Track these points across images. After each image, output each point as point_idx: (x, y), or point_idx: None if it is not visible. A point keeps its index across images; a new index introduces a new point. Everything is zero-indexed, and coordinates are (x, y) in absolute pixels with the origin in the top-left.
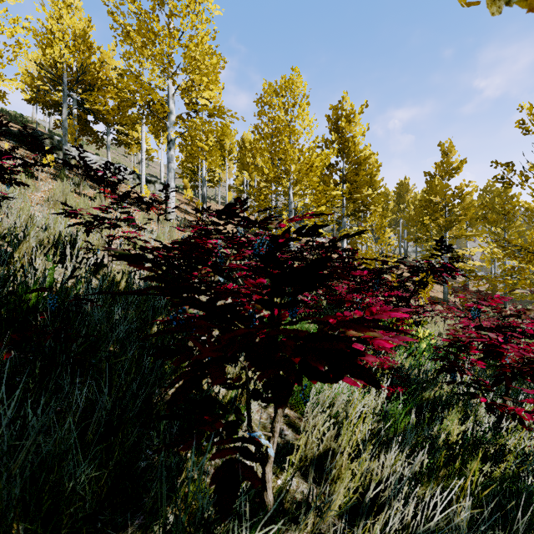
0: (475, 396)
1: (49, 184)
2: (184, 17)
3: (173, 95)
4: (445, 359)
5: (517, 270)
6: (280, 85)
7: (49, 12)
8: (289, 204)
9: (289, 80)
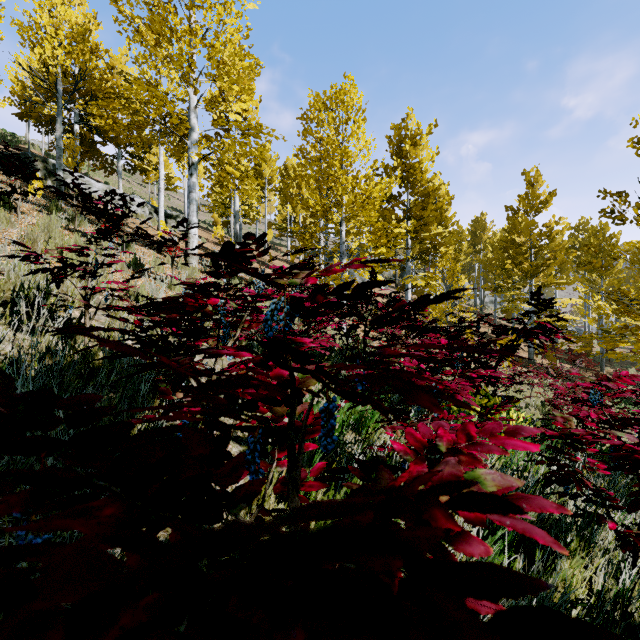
0: (599, 520)
1: (33, 218)
2: (209, 9)
3: (195, 107)
4: (553, 460)
5: (632, 330)
6: (330, 96)
7: (38, 2)
8: (340, 245)
9: (340, 90)
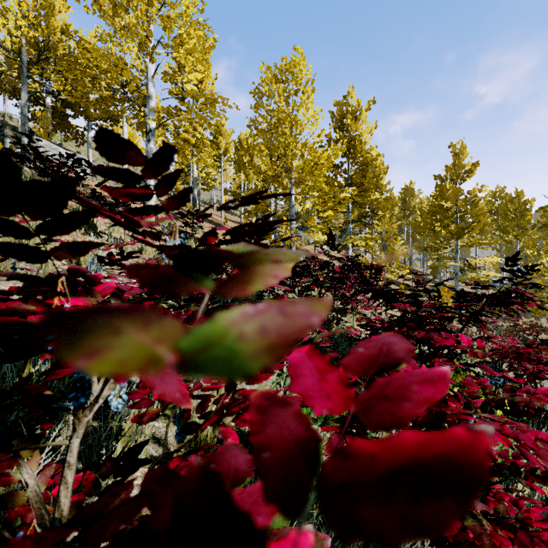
0: None
1: None
2: None
3: (152, 77)
4: None
5: None
6: (280, 68)
7: None
8: (290, 208)
9: (290, 63)
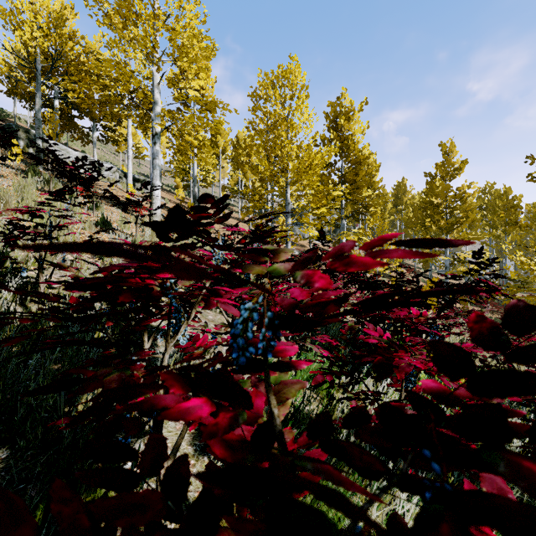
0: None
1: (10, 181)
2: None
3: (158, 84)
4: None
5: None
6: (277, 75)
7: None
8: (286, 206)
9: (286, 70)
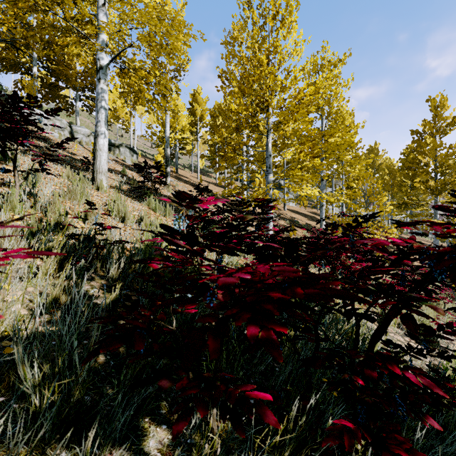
0: None
1: None
2: None
3: (103, 4)
4: None
5: None
6: None
7: None
8: (266, 158)
9: None
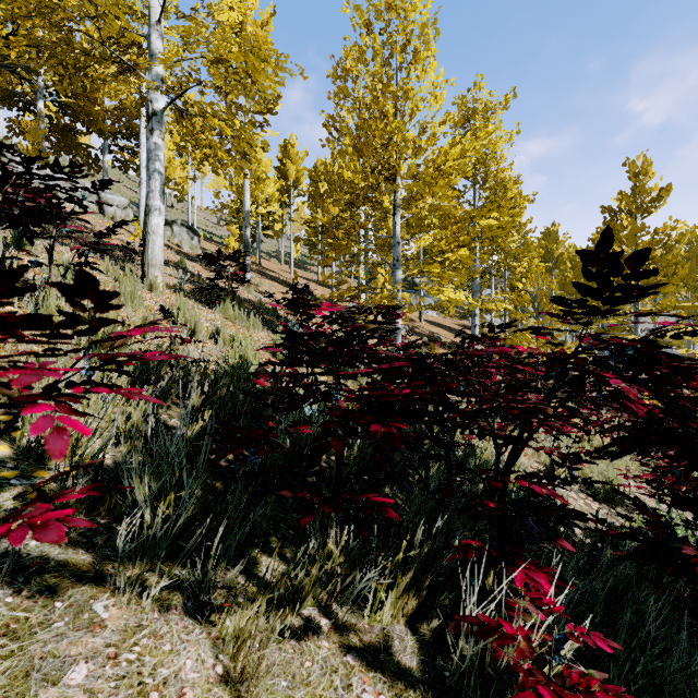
0: None
1: None
2: None
3: (158, 22)
4: None
5: None
6: (377, 4)
7: None
8: (393, 247)
9: None
